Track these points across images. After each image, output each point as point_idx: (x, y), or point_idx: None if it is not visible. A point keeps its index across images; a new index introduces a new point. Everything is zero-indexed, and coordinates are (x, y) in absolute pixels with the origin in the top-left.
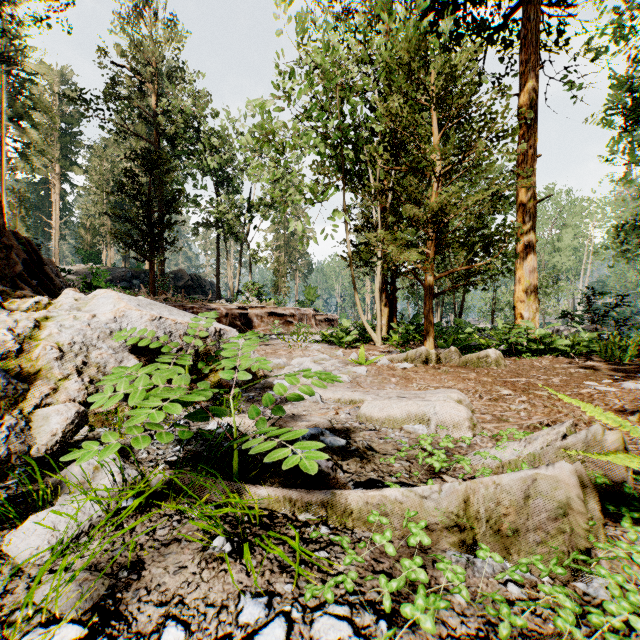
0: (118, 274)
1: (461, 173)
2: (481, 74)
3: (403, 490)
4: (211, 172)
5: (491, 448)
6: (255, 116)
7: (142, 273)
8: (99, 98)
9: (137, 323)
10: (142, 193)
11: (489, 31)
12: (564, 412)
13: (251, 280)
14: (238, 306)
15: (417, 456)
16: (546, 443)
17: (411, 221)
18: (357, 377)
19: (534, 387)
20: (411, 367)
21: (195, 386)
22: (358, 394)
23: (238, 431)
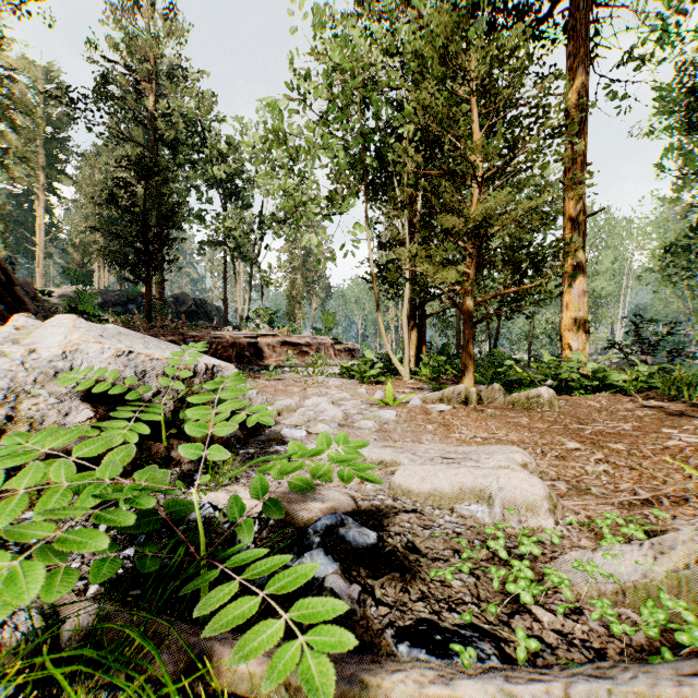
0: (111, 298)
1: (508, 177)
2: (522, 73)
3: (490, 680)
4: (217, 183)
5: (593, 552)
6: (267, 122)
7: (139, 297)
8: (88, 97)
9: (96, 360)
10: (136, 205)
11: (531, 23)
12: (660, 478)
13: (262, 305)
14: (247, 334)
15: (487, 569)
16: (693, 557)
17: (446, 236)
18: (385, 424)
19: (604, 437)
20: (449, 409)
21: (175, 442)
22: (389, 452)
23: (223, 516)
